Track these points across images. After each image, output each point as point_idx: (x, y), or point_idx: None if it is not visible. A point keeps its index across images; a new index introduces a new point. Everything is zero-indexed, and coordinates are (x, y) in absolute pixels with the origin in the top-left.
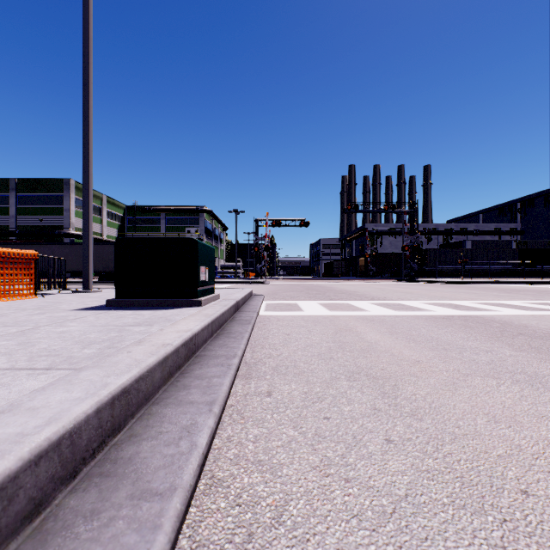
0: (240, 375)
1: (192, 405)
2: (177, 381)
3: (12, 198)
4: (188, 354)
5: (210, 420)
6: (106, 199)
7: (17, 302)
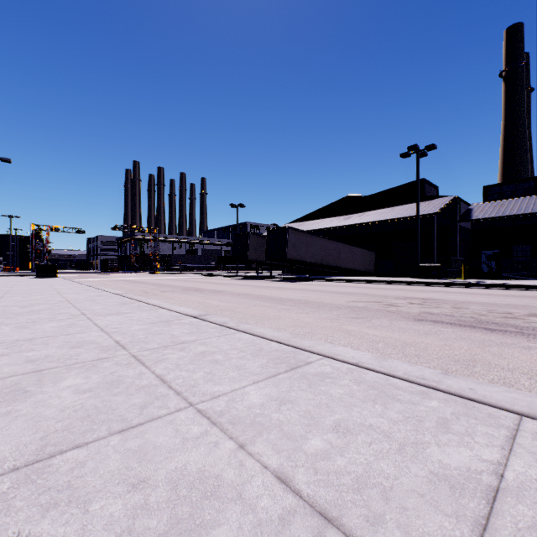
0: None
1: None
2: None
3: None
4: None
5: None
6: None
7: None
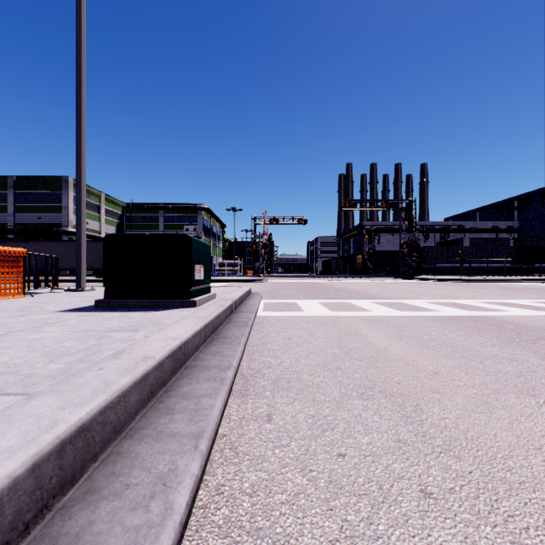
0: (235, 392)
1: (174, 438)
2: (160, 402)
3: (11, 196)
4: (176, 366)
5: (195, 464)
6: (105, 197)
7: (3, 302)
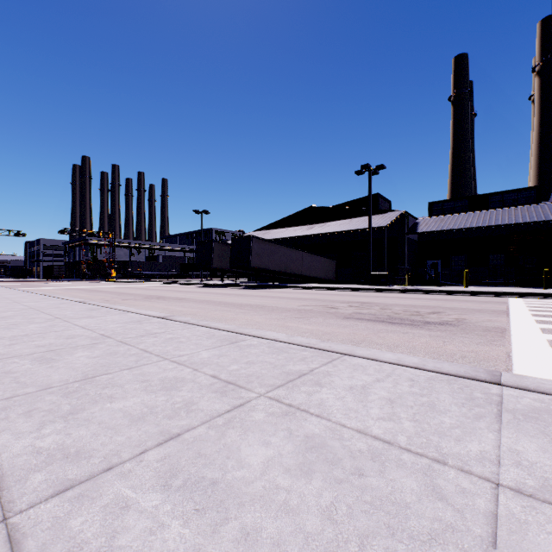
0: None
1: None
2: None
3: None
4: None
5: None
6: None
7: None
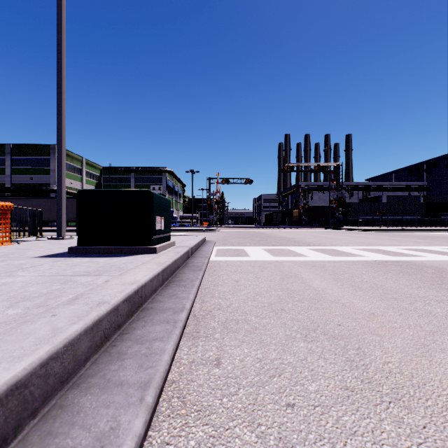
0: (186, 334)
1: (121, 388)
2: (113, 346)
3: (8, 161)
4: (132, 309)
5: (138, 421)
6: (86, 162)
7: None
